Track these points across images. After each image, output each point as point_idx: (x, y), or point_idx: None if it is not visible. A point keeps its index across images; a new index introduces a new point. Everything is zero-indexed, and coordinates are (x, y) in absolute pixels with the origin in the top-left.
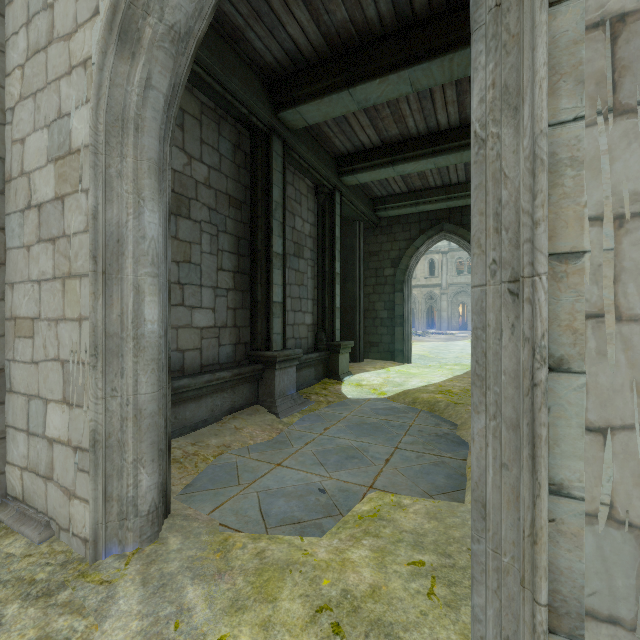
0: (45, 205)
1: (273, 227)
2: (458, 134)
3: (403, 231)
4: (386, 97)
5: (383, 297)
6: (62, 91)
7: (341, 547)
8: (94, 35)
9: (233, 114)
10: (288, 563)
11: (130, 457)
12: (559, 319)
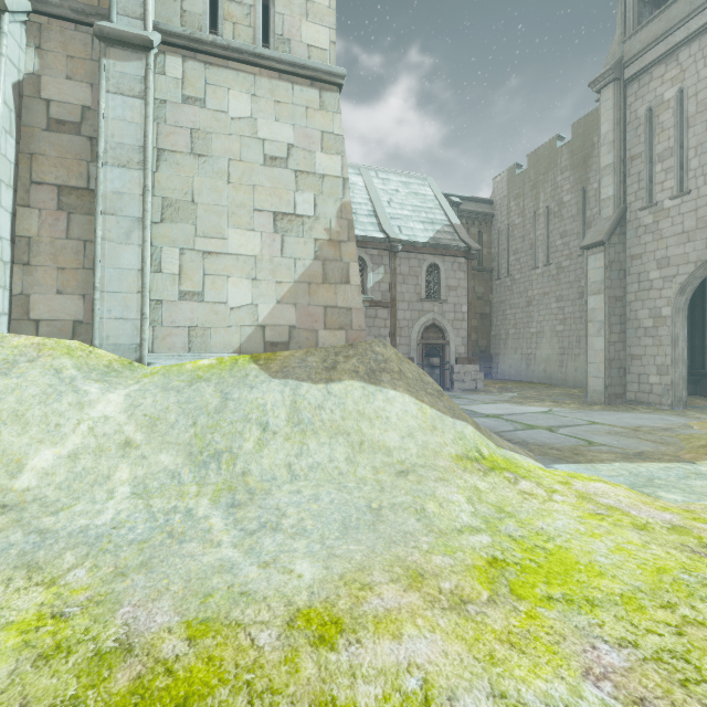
0: (648, 328)
1: (705, 309)
2: None
3: None
4: None
5: None
6: (656, 302)
7: None
8: (671, 292)
9: None
10: None
11: (680, 387)
12: None
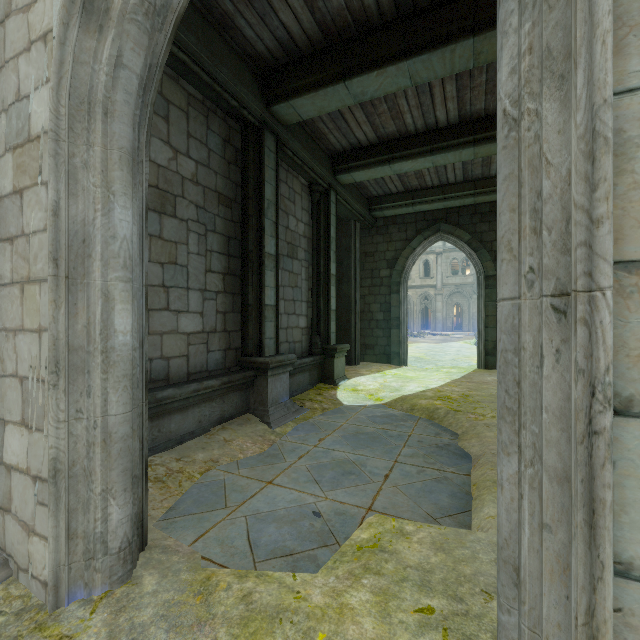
0: (3, 200)
1: (265, 226)
2: (457, 131)
3: (399, 231)
4: (384, 91)
5: (379, 299)
6: (21, 70)
7: (338, 587)
8: (55, 4)
9: (223, 107)
10: (278, 610)
11: (98, 487)
12: (628, 347)
